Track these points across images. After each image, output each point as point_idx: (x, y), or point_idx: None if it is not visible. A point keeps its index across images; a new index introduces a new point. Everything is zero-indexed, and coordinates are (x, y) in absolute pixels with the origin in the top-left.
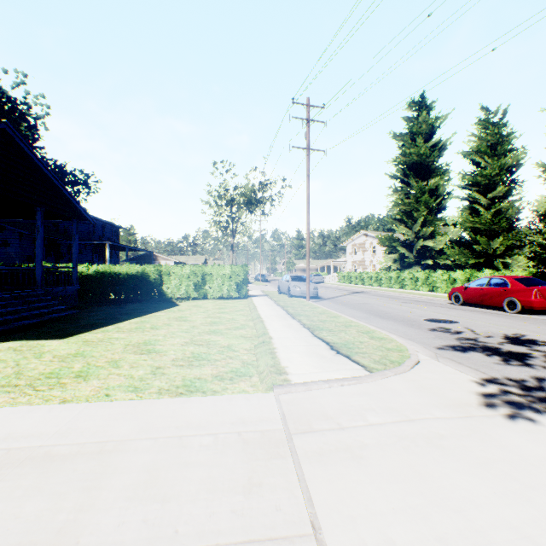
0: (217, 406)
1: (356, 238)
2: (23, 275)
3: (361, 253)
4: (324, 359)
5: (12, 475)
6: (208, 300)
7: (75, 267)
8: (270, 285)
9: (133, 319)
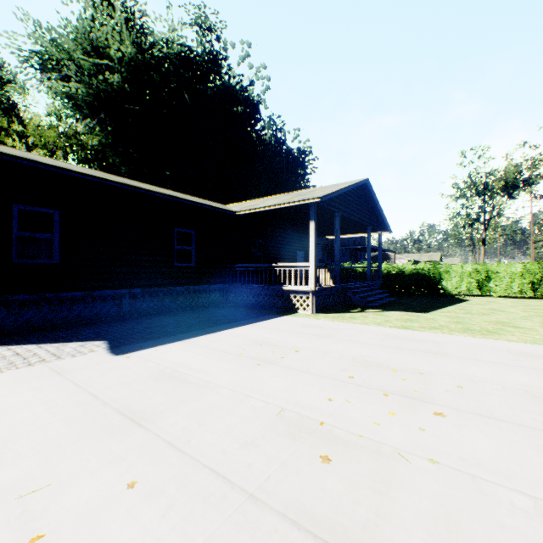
0: None
1: None
2: None
3: None
4: None
5: None
6: (493, 298)
7: (379, 267)
8: None
9: (448, 306)
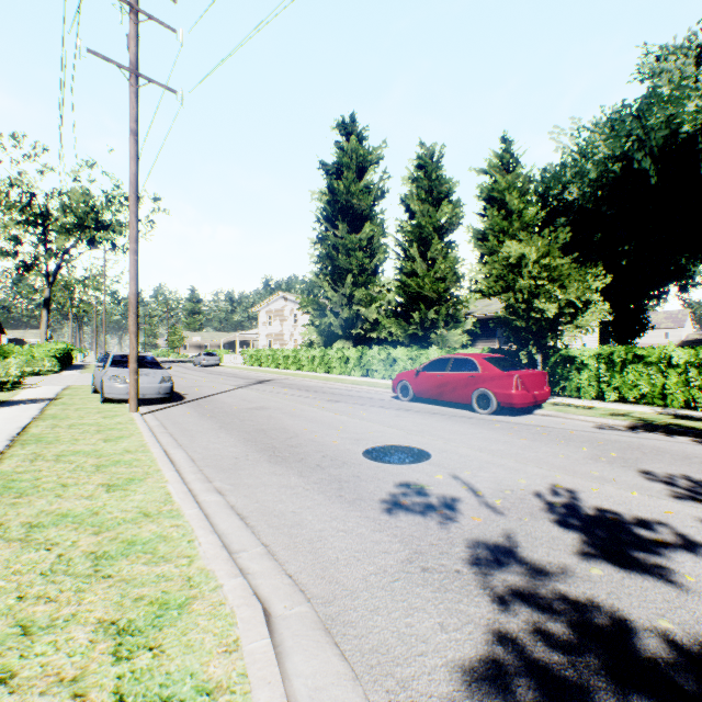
0: None
1: (272, 302)
2: None
3: (279, 324)
4: None
5: None
6: None
7: None
8: None
9: None
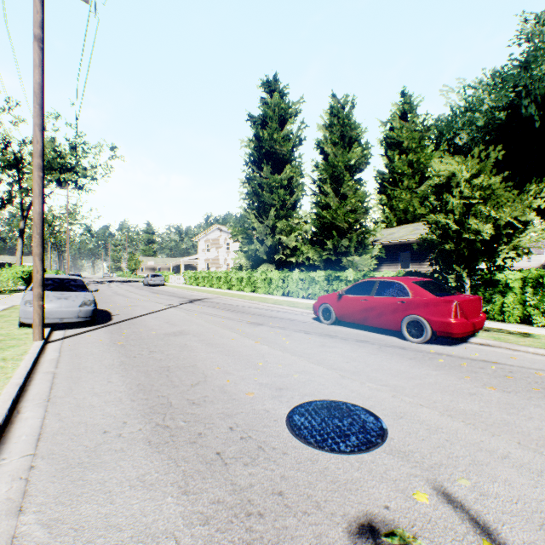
0: None
1: (210, 233)
2: None
3: (215, 250)
4: None
5: None
6: None
7: None
8: None
9: None
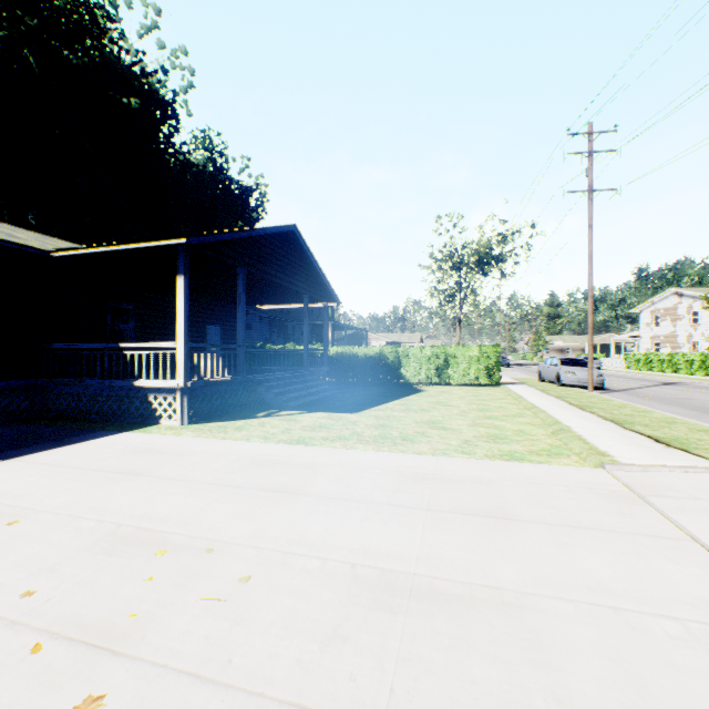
0: (551, 471)
1: (658, 300)
2: (276, 356)
3: (668, 324)
4: (651, 449)
5: (435, 483)
6: (451, 387)
7: (325, 349)
8: (517, 371)
9: (393, 401)
